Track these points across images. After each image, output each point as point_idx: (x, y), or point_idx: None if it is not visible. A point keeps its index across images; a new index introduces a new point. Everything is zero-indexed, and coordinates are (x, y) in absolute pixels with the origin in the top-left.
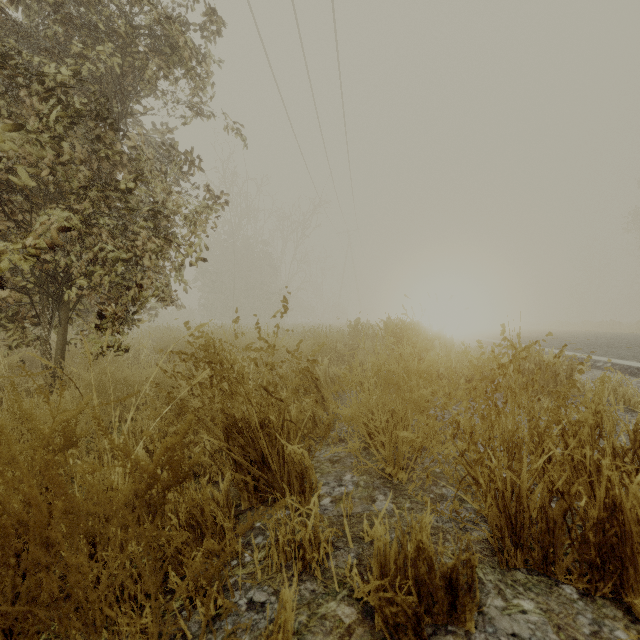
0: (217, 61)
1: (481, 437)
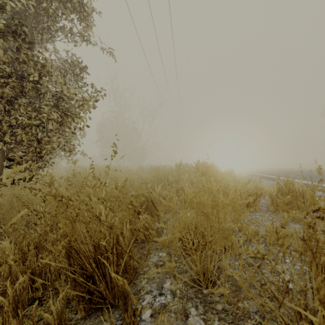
0: (98, 12)
1: (298, 285)
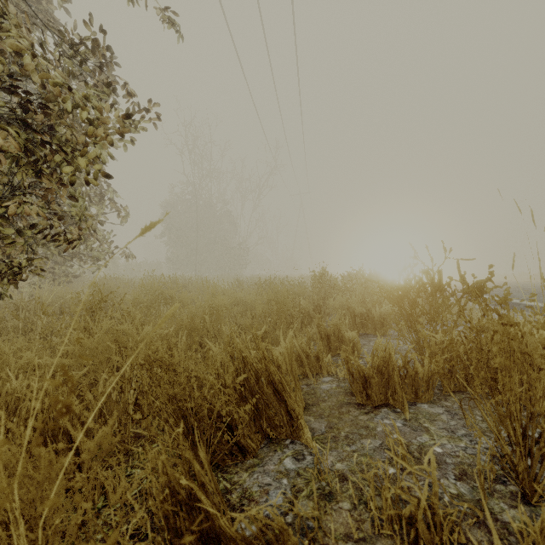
0: None
1: None
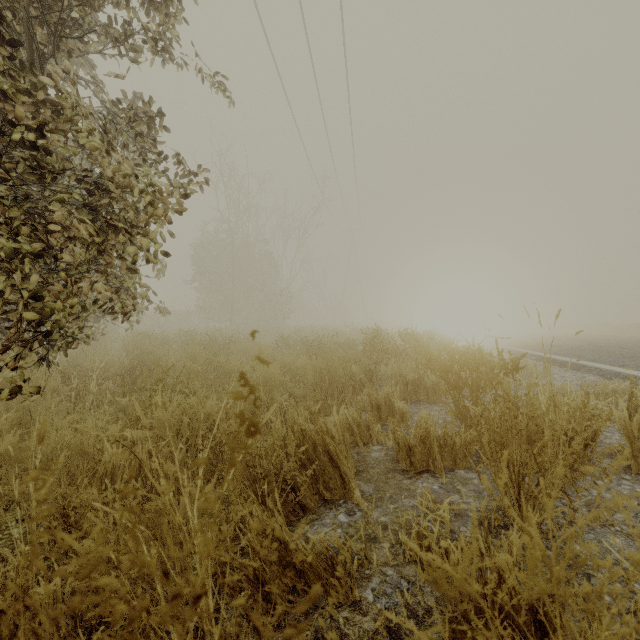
0: None
1: None
